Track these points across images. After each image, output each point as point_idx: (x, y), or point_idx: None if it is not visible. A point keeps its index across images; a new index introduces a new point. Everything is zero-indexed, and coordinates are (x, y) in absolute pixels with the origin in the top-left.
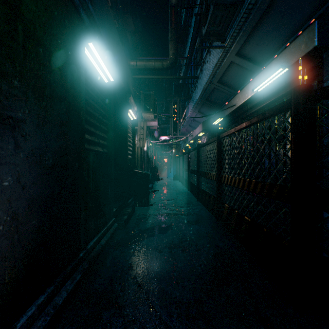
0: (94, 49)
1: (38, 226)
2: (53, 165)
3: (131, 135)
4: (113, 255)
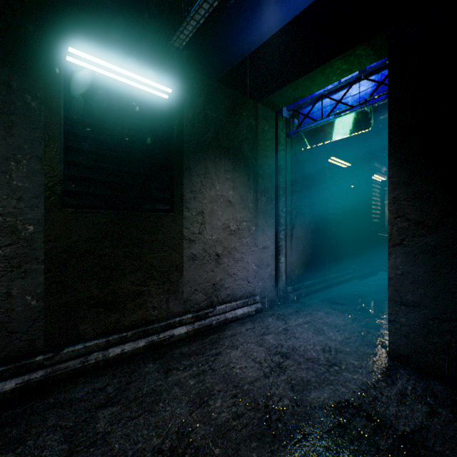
0: (334, 158)
1: (309, 253)
2: (314, 229)
3: (378, 198)
4: (346, 287)
